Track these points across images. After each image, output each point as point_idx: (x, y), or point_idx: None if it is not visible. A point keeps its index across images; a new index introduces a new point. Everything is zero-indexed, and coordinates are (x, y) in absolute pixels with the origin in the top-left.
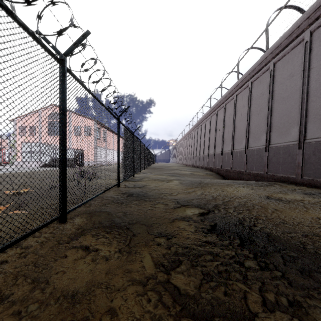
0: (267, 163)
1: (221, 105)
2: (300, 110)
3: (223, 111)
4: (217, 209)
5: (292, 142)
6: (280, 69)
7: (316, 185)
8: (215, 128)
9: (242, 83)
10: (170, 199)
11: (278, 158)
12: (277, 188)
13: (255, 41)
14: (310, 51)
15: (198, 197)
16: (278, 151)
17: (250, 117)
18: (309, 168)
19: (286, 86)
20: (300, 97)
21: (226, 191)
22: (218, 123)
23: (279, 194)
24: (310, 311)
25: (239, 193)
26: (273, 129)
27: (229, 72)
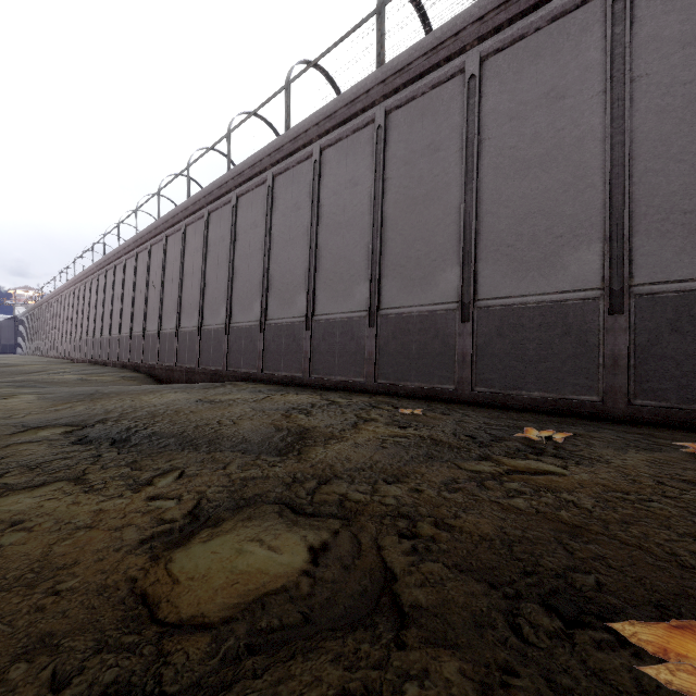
0: (227, 352)
1: (159, 235)
2: (263, 278)
3: (163, 249)
4: (102, 422)
5: (255, 322)
6: (244, 210)
7: (274, 381)
8: (147, 279)
9: (195, 208)
10: (4, 424)
11: (240, 345)
12: (226, 389)
13: (214, 145)
14: (273, 201)
15: (76, 414)
16: (240, 334)
17: (207, 272)
18: (270, 359)
19: (250, 238)
20: (263, 259)
21: (140, 400)
22: (154, 270)
23: (219, 395)
24: (140, 461)
25: (160, 400)
26: (236, 299)
27: (174, 177)
